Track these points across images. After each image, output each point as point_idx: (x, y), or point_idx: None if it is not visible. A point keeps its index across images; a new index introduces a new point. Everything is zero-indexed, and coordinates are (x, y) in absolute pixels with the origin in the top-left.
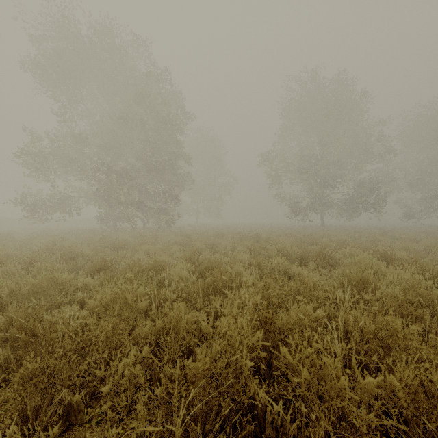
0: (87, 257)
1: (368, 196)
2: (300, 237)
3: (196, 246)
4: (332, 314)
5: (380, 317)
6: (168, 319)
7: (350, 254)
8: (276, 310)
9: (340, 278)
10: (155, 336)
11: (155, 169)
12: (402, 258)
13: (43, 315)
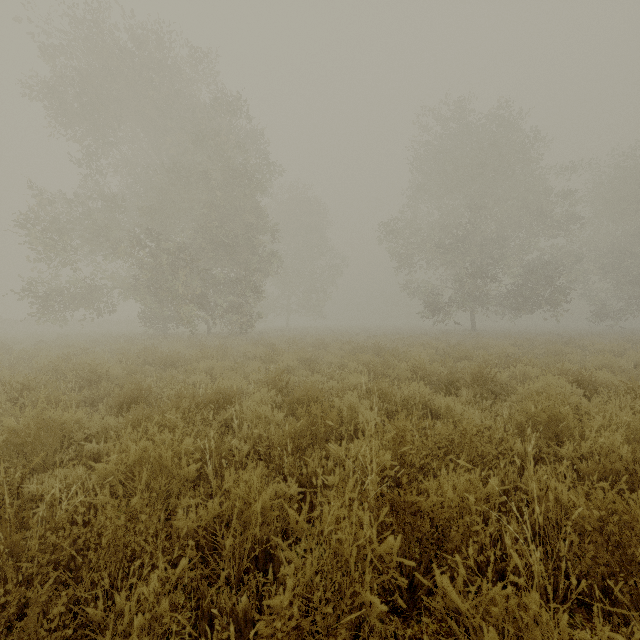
0: (115, 381)
1: (542, 286)
2: (442, 349)
3: (284, 362)
4: (510, 483)
5: (601, 494)
6: (230, 501)
7: (523, 376)
8: (416, 474)
9: (516, 417)
10: (210, 525)
11: (225, 246)
12: (608, 383)
13: (24, 484)
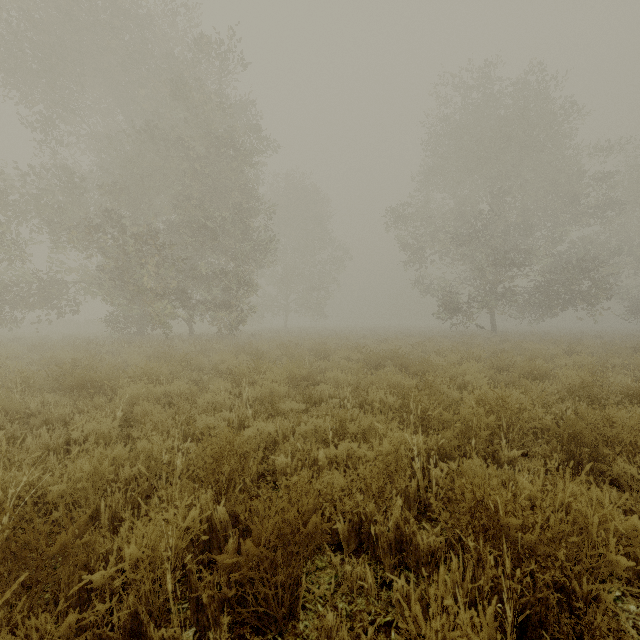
0: None
1: (578, 280)
2: (490, 359)
3: (264, 387)
4: None
5: None
6: None
7: None
8: None
9: None
10: None
11: (205, 229)
12: None
13: None
